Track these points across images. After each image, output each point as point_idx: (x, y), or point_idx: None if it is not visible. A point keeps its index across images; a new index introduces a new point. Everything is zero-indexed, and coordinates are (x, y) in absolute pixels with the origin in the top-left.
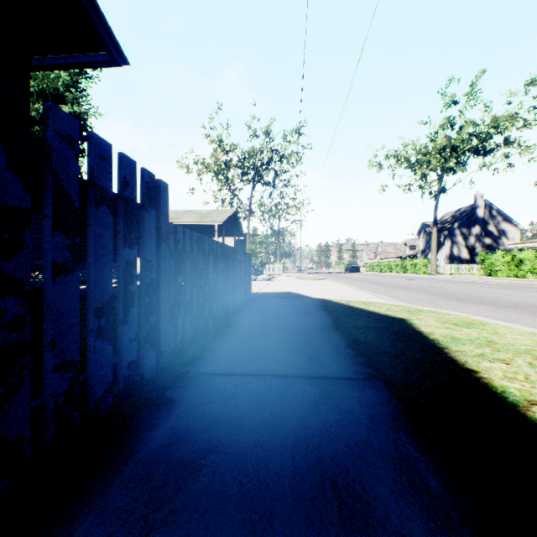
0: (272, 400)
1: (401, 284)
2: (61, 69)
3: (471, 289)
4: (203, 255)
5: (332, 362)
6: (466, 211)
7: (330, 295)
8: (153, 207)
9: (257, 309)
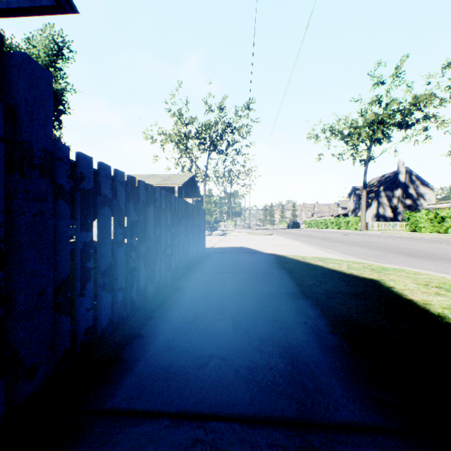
0: None
1: (342, 239)
2: (6, 15)
3: (407, 243)
4: (138, 204)
5: (326, 370)
6: (389, 176)
7: (281, 250)
8: None
9: (210, 267)
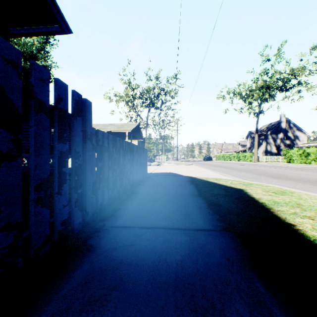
0: (159, 246)
1: (237, 168)
2: (31, 35)
3: (279, 170)
4: (116, 149)
5: (199, 218)
6: (275, 124)
7: (195, 174)
8: (81, 116)
9: (150, 183)
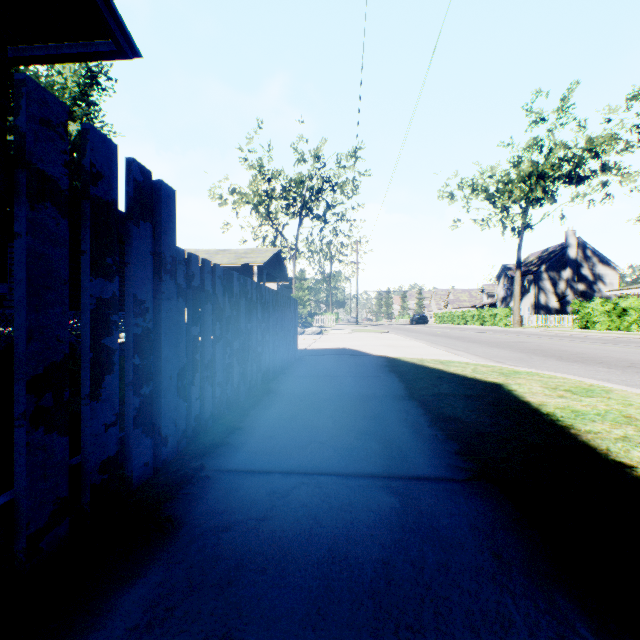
0: (330, 522)
1: (481, 339)
2: (54, 62)
3: (568, 344)
4: (231, 298)
5: (415, 450)
6: (555, 251)
7: (396, 352)
8: (149, 220)
9: (305, 370)
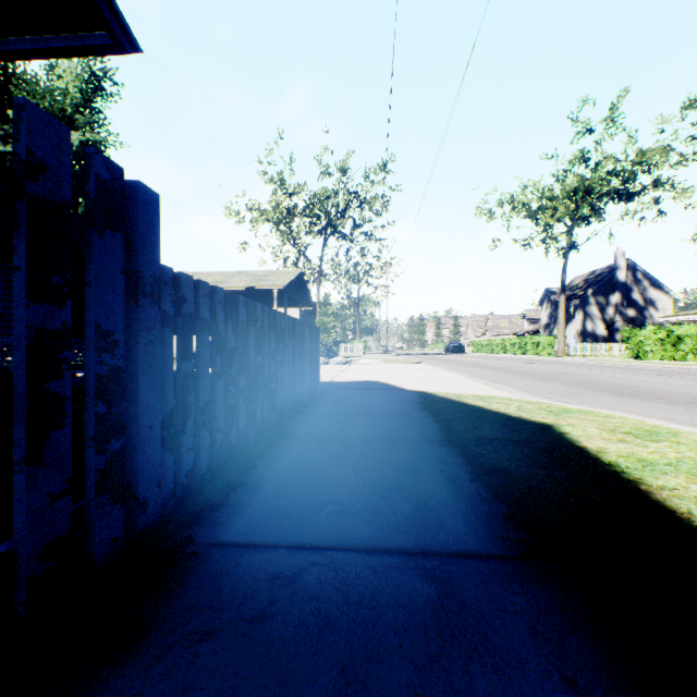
0: (345, 625)
1: (524, 370)
2: (41, 57)
3: (620, 376)
4: (237, 326)
5: (454, 513)
6: (602, 273)
7: (430, 386)
8: (119, 230)
9: (326, 408)
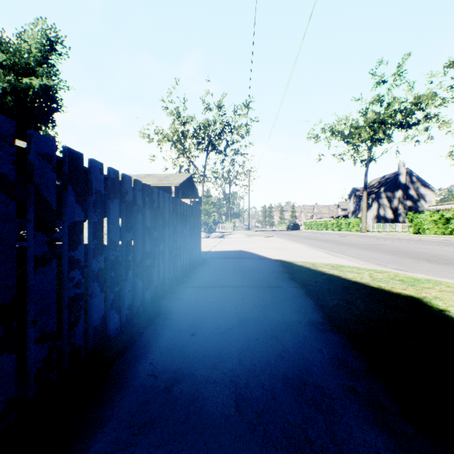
0: None
1: (347, 242)
2: None
3: (418, 246)
4: (88, 196)
5: None
6: (390, 177)
7: (286, 255)
8: None
9: (205, 277)
